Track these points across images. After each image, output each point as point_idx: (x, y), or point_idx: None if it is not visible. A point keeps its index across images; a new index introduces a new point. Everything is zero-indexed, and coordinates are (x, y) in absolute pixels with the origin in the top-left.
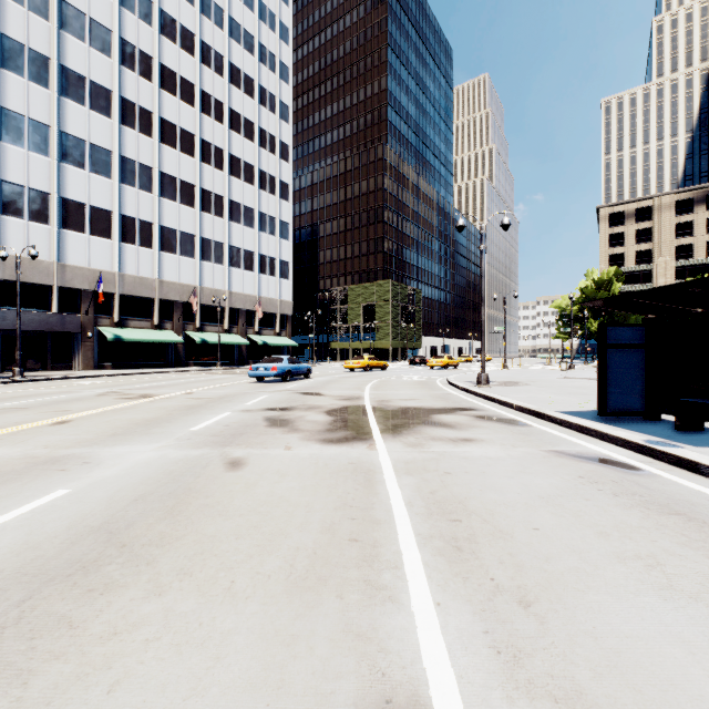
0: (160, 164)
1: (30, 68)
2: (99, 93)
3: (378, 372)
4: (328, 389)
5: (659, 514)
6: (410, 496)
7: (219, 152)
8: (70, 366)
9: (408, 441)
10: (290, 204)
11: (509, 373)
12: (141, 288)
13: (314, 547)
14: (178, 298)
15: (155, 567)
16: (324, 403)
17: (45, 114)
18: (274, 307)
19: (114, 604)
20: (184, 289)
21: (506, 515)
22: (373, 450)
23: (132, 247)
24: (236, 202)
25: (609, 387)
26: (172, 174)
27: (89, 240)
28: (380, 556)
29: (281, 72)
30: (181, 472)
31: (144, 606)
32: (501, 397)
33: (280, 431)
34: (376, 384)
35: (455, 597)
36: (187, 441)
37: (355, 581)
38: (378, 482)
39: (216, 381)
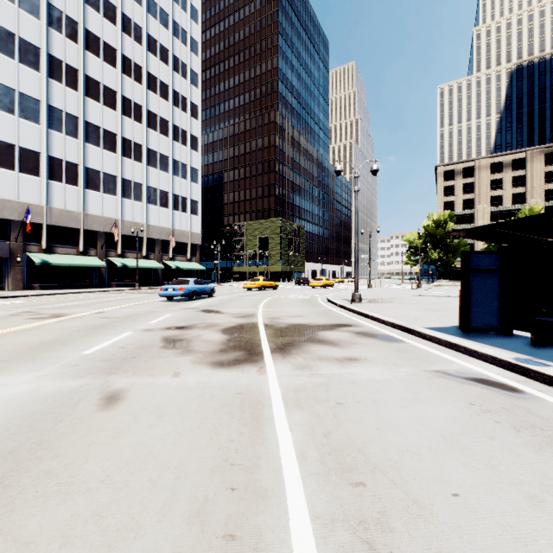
0: (85, 114)
1: None
2: (28, 49)
3: (270, 291)
4: (227, 307)
5: None
6: (302, 443)
7: (138, 107)
8: None
9: (297, 362)
10: (199, 154)
11: (374, 292)
12: (67, 220)
13: None
14: (102, 229)
15: None
16: (221, 321)
17: None
18: (185, 238)
19: None
20: (107, 221)
21: (415, 470)
22: (263, 374)
23: (59, 184)
24: (153, 150)
25: (471, 307)
26: (96, 123)
27: (18, 177)
28: None
29: (192, 46)
30: (42, 414)
31: None
32: (373, 313)
33: (174, 353)
34: (268, 302)
35: None
36: (72, 368)
37: None
38: (266, 421)
39: (130, 300)
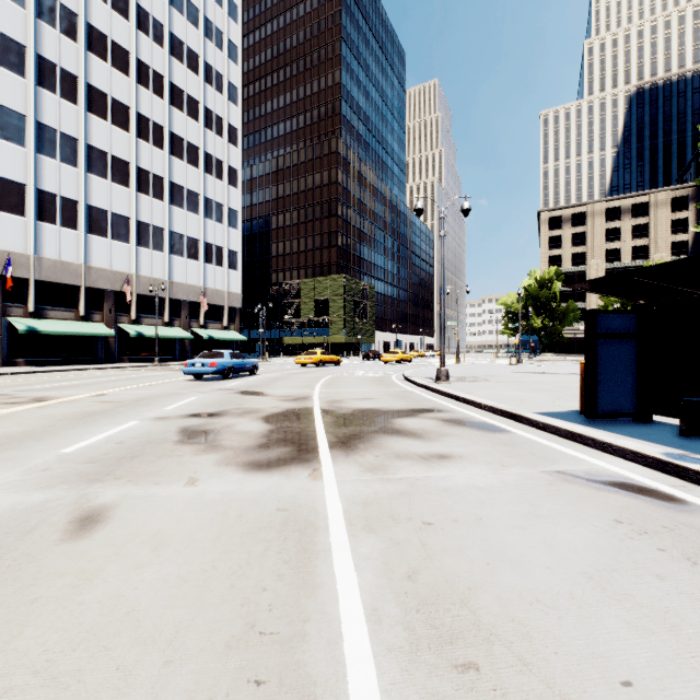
0: (86, 136)
1: None
2: (8, 47)
3: (331, 368)
4: (273, 387)
5: None
6: (374, 591)
7: (159, 129)
8: None
9: (365, 461)
10: (239, 191)
11: (463, 368)
12: (63, 274)
13: None
14: (110, 287)
15: None
16: (264, 406)
17: None
18: (221, 299)
19: None
20: (116, 277)
21: (554, 638)
22: (318, 480)
23: (52, 227)
24: (178, 184)
25: (599, 384)
26: (102, 148)
27: None
28: None
29: (230, 51)
30: None
31: None
32: (466, 395)
33: (193, 450)
34: (328, 381)
35: None
36: (39, 474)
37: None
38: (319, 553)
39: (145, 379)
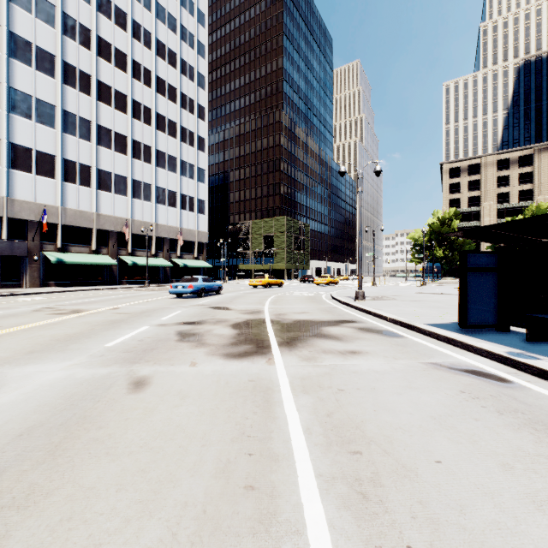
0: (97, 118)
1: None
2: (44, 57)
3: (276, 289)
4: (235, 304)
5: None
6: (308, 421)
7: (148, 110)
8: (18, 284)
9: (302, 354)
10: (206, 154)
11: (378, 289)
12: (81, 220)
13: (204, 502)
14: (113, 228)
15: None
16: (230, 317)
17: None
18: (193, 236)
19: None
20: (118, 221)
21: (405, 443)
22: (272, 365)
23: (73, 186)
24: (162, 151)
25: (469, 304)
26: (107, 127)
27: (35, 179)
28: (279, 513)
29: (199, 49)
30: (81, 395)
31: None
32: (376, 310)
33: (189, 346)
34: (274, 299)
35: None
36: (99, 358)
37: None
38: (276, 403)
39: (142, 297)
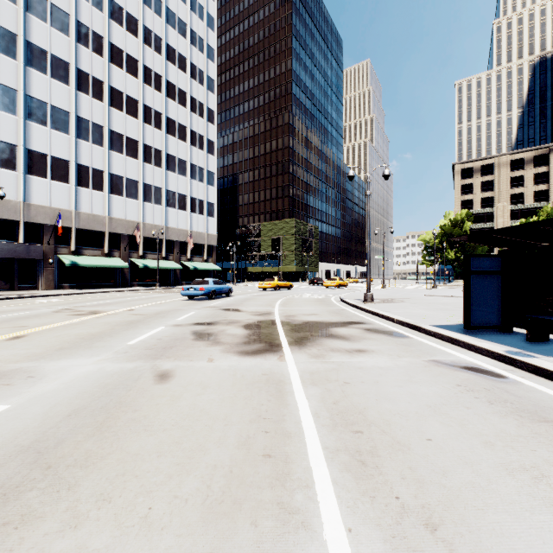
0: (109, 123)
1: (0, 42)
2: (58, 65)
3: (285, 291)
4: (245, 306)
5: (531, 422)
6: (316, 407)
7: (158, 115)
8: (34, 286)
9: (311, 352)
10: (216, 157)
11: (387, 292)
12: (94, 223)
13: (230, 465)
14: (125, 232)
15: (76, 493)
16: (241, 318)
17: (13, 80)
18: (202, 239)
19: (26, 541)
20: (129, 225)
21: (401, 425)
22: (283, 361)
23: (86, 190)
24: (172, 155)
25: (473, 305)
26: (119, 132)
27: (50, 184)
28: (292, 474)
29: (208, 53)
30: (114, 385)
31: (57, 543)
32: (384, 312)
33: (205, 344)
34: (283, 302)
35: (365, 521)
36: (124, 354)
37: (268, 503)
38: (288, 393)
39: (154, 299)
